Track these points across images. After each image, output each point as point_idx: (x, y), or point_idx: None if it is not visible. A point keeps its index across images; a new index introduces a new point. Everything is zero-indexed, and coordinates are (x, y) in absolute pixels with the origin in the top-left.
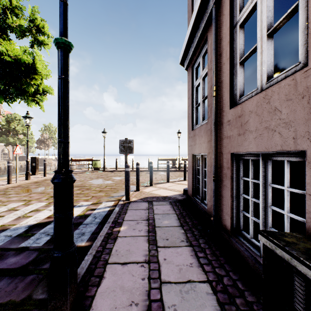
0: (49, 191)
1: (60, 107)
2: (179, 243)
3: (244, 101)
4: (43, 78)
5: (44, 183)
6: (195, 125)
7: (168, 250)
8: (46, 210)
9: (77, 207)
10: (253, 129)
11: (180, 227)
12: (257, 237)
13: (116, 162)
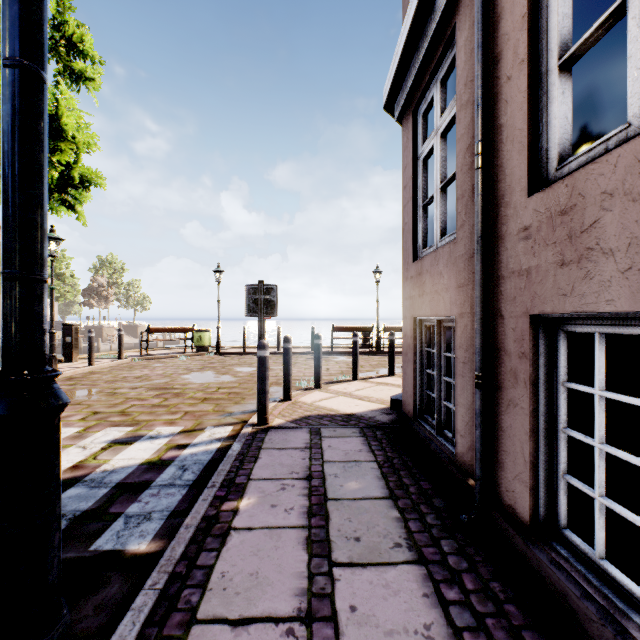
0: (92, 400)
1: (7, 162)
2: (389, 551)
3: (580, 168)
4: (80, 151)
5: (86, 380)
6: (421, 248)
7: (362, 574)
8: (74, 447)
9: (145, 441)
10: (618, 246)
11: (388, 500)
12: (592, 535)
13: (244, 334)
